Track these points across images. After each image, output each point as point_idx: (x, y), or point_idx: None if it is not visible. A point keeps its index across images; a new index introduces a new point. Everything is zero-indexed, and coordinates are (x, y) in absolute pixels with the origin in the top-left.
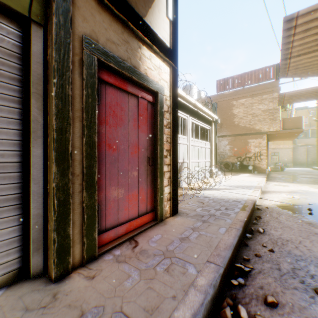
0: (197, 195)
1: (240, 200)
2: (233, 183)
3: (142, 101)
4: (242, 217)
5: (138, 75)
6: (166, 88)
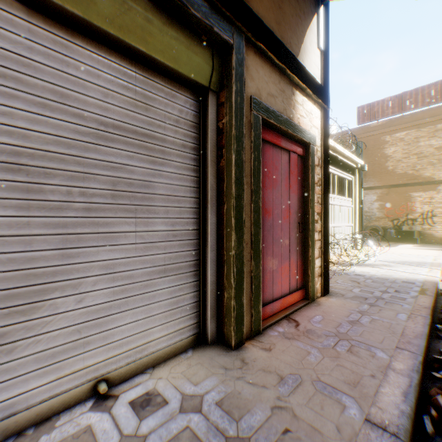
0: (343, 272)
1: (412, 281)
2: (392, 258)
3: (293, 155)
4: (425, 303)
5: (293, 126)
6: (317, 136)
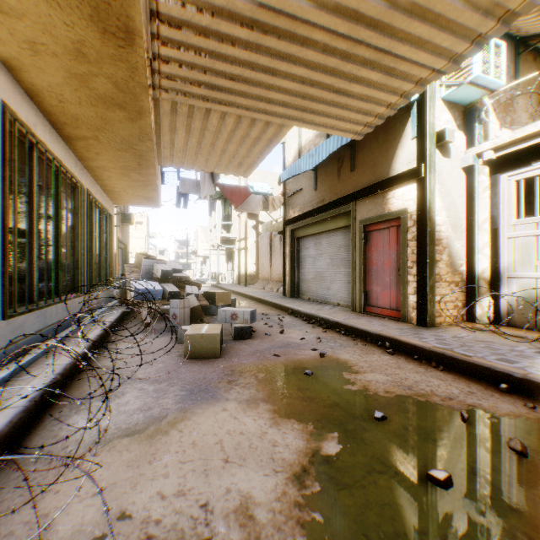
0: None
1: (518, 365)
2: None
3: (392, 228)
4: (406, 339)
5: (382, 216)
6: (412, 205)
